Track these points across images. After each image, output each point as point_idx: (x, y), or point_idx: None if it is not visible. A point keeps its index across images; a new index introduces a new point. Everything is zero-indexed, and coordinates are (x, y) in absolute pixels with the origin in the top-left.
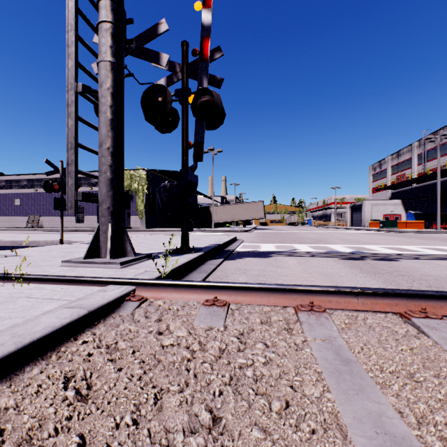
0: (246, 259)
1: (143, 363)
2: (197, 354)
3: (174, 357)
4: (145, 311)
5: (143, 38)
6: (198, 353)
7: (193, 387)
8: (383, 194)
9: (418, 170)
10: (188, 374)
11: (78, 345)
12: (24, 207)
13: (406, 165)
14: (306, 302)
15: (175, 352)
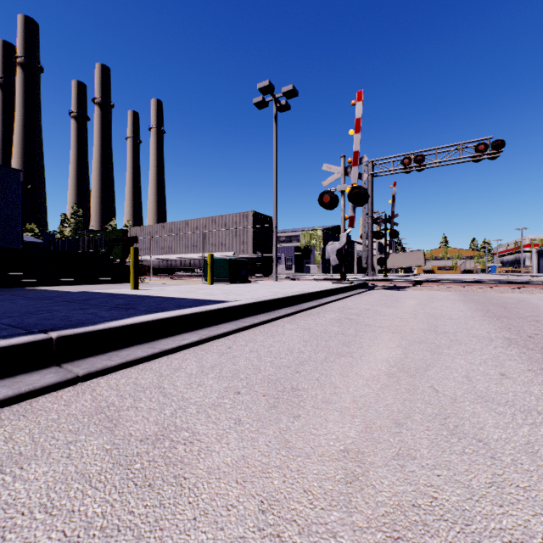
0: None
1: None
2: None
3: None
4: None
5: (376, 219)
6: None
7: None
8: None
9: None
10: None
11: None
12: None
13: None
14: None
15: None
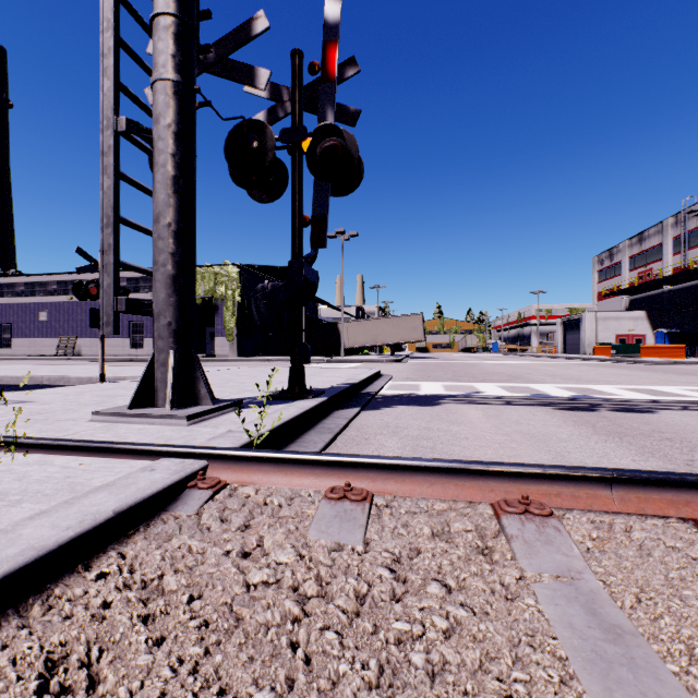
0: (397, 408)
1: (205, 629)
2: (312, 608)
3: (268, 614)
4: (221, 508)
5: (228, 44)
6: (314, 606)
7: (302, 695)
8: (616, 302)
9: (674, 262)
10: (294, 660)
11: (88, 582)
12: (53, 323)
13: (654, 256)
14: (514, 496)
15: (270, 602)
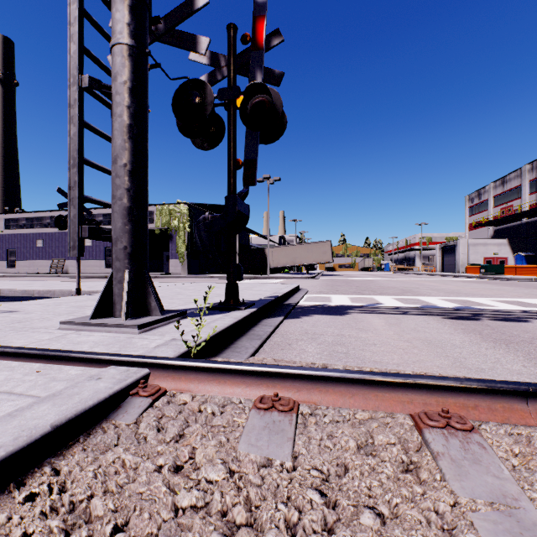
0: (314, 317)
1: None
2: None
3: None
4: (159, 417)
5: (175, 17)
6: None
7: None
8: (483, 231)
9: (530, 200)
10: None
11: (13, 507)
12: (47, 249)
13: (514, 195)
14: (432, 407)
15: (197, 536)
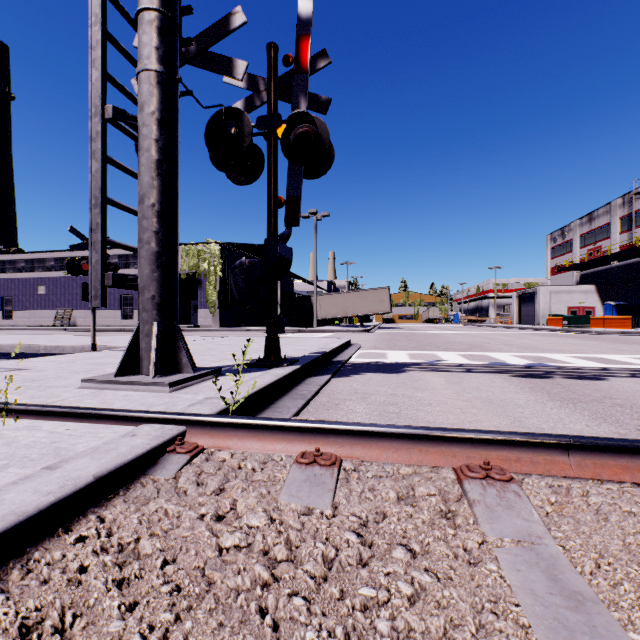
0: (365, 375)
1: (177, 594)
2: (281, 573)
3: (238, 579)
4: (198, 472)
5: (208, 37)
6: (283, 571)
7: None
8: (568, 277)
9: (622, 240)
10: (262, 627)
11: (66, 546)
12: (51, 297)
13: (603, 234)
14: (475, 461)
15: (241, 567)
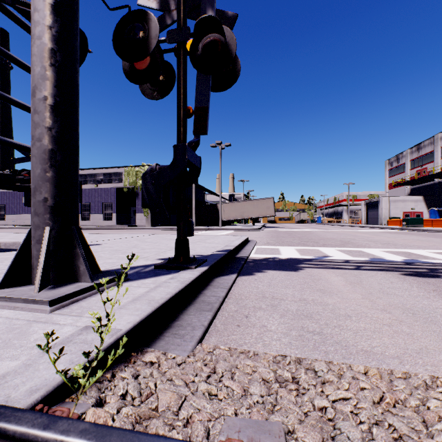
0: (267, 273)
1: None
2: None
3: None
4: None
5: None
6: None
7: None
8: (401, 190)
9: None
10: None
11: None
12: None
13: (428, 159)
14: None
15: None
